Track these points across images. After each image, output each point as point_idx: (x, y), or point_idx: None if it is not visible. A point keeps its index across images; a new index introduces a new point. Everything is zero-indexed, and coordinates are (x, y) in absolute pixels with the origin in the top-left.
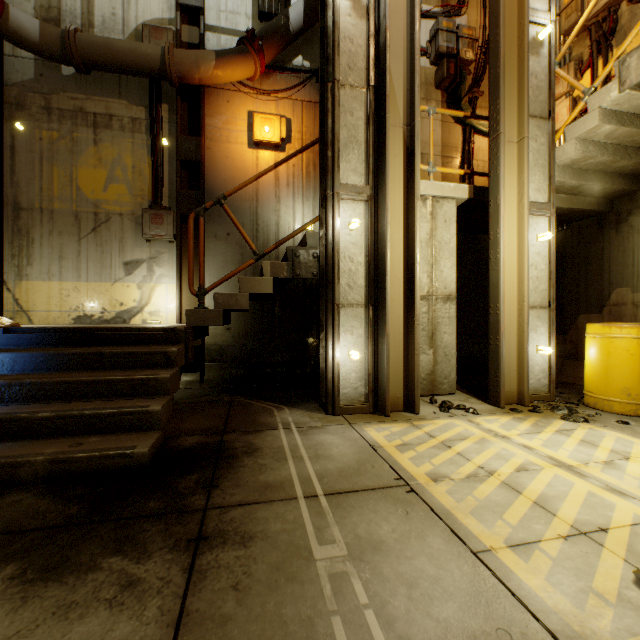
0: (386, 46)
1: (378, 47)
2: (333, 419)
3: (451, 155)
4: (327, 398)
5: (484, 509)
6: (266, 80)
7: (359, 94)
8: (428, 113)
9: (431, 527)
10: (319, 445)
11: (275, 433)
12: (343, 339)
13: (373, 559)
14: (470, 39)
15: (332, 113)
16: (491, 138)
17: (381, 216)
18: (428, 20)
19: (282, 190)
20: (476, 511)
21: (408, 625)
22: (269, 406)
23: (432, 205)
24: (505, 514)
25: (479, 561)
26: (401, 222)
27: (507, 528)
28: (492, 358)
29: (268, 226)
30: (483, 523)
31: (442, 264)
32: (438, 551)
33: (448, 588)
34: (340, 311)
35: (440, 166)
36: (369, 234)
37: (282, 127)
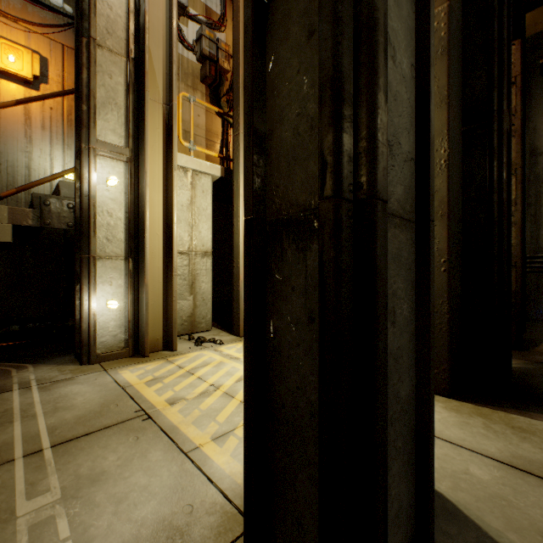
0: (145, 27)
1: (139, 25)
2: (88, 368)
3: (214, 140)
4: (82, 349)
5: (204, 416)
6: (12, 4)
7: (119, 61)
8: (190, 100)
9: (156, 444)
10: (62, 397)
11: (5, 396)
12: (101, 290)
13: (89, 492)
14: (227, 53)
15: (88, 68)
16: (235, 134)
17: (141, 178)
18: (195, 23)
19: (35, 131)
20: (198, 420)
21: (106, 538)
22: (7, 367)
23: (192, 177)
24: (218, 416)
25: (187, 458)
26: (161, 186)
27: (216, 426)
28: (235, 300)
29: (15, 167)
30: (200, 428)
31: (201, 226)
32: (156, 462)
33: (154, 490)
34: (97, 263)
35: (205, 146)
36: (129, 193)
37: (35, 63)
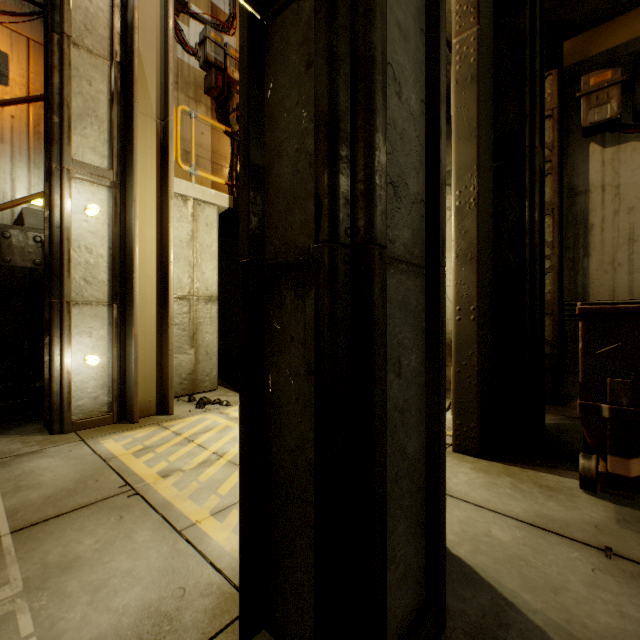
0: (134, 26)
1: (126, 23)
2: (60, 439)
3: (221, 163)
4: (53, 415)
5: (203, 489)
6: None
7: (101, 64)
8: (191, 115)
9: (144, 523)
10: (26, 474)
11: None
12: (78, 342)
13: (58, 581)
14: (237, 61)
15: (61, 72)
16: None
17: (129, 207)
18: (198, 23)
19: None
20: (195, 493)
21: (79, 631)
22: None
23: (194, 207)
24: (220, 488)
25: (181, 537)
26: (154, 218)
27: (217, 499)
28: None
29: None
30: (198, 502)
31: (204, 266)
32: (142, 543)
33: (140, 574)
34: (73, 309)
35: (210, 171)
36: (114, 225)
37: None
